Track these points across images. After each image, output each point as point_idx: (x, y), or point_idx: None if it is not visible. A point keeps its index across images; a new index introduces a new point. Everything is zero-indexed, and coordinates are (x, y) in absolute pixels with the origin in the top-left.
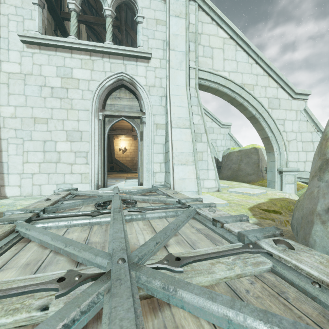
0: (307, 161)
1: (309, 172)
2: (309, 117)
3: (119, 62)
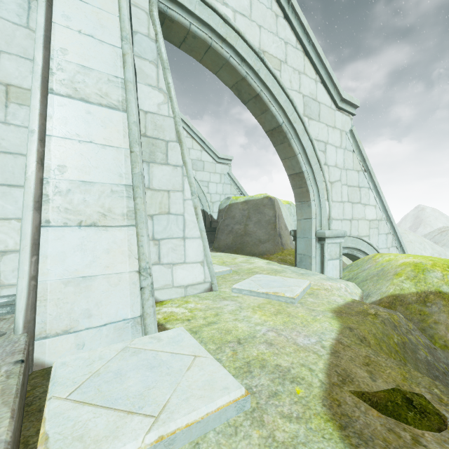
0: (353, 218)
1: (355, 237)
2: (355, 145)
3: None
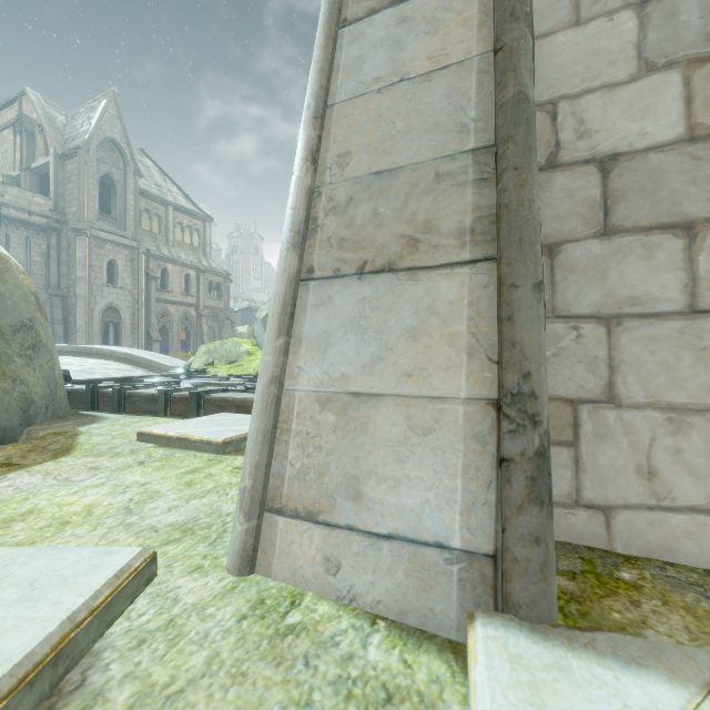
0: None
1: None
2: None
3: None
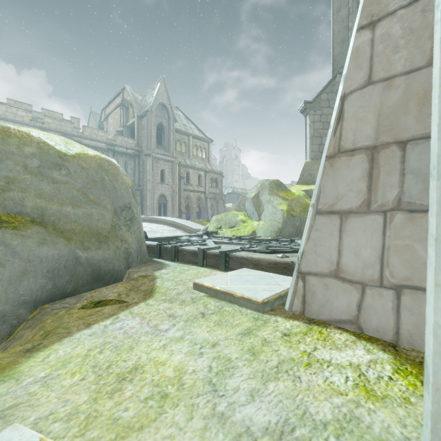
0: None
1: None
2: None
3: None
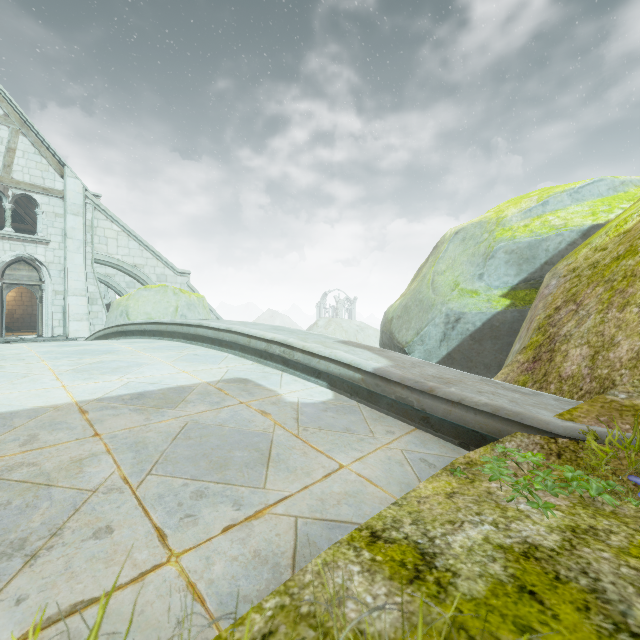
0: None
1: None
2: (191, 288)
3: (19, 244)
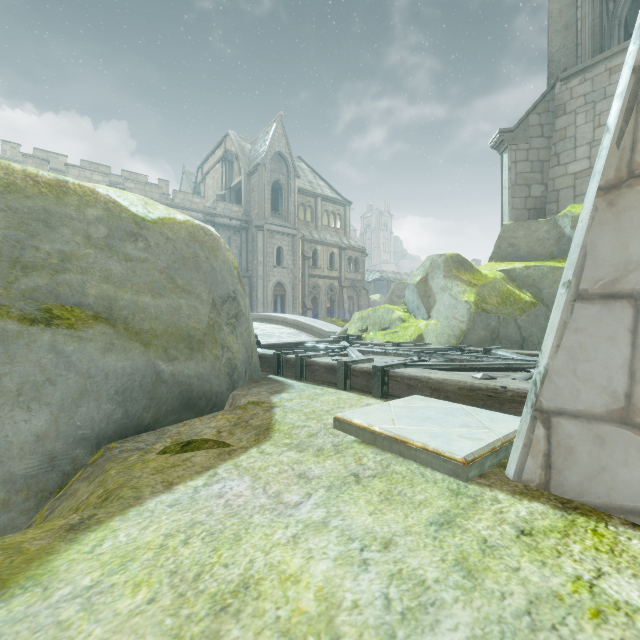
0: None
1: None
2: None
3: None
